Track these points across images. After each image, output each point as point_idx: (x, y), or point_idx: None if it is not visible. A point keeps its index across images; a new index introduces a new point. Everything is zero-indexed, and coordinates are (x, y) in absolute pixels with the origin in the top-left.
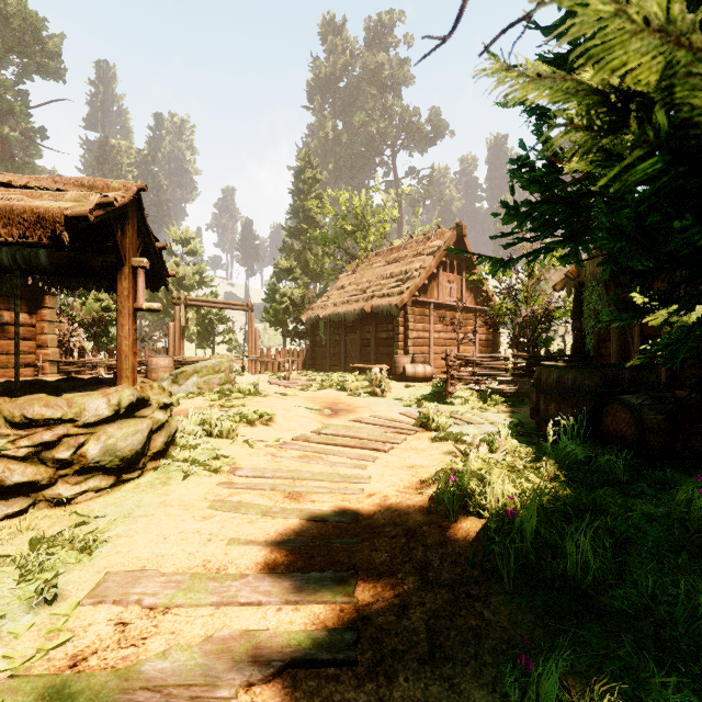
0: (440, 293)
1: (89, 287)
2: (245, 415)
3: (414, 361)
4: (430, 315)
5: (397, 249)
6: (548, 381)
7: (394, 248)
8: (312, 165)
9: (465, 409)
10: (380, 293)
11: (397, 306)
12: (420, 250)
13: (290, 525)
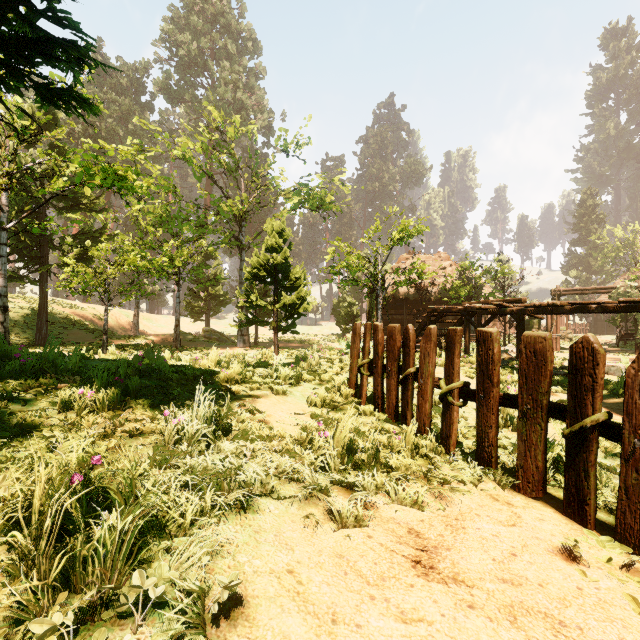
0: None
1: None
2: None
3: None
4: None
5: None
6: None
7: None
8: (592, 194)
9: None
10: None
11: None
12: None
13: None
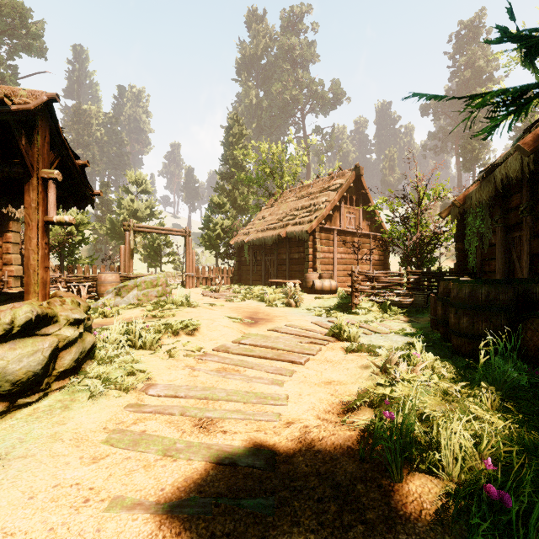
0: (342, 222)
1: (17, 205)
2: (170, 326)
3: (321, 277)
4: (334, 239)
5: (307, 187)
6: (460, 295)
7: (304, 186)
8: (239, 123)
9: (369, 319)
10: (293, 222)
11: (307, 232)
12: (325, 187)
13: (192, 473)
